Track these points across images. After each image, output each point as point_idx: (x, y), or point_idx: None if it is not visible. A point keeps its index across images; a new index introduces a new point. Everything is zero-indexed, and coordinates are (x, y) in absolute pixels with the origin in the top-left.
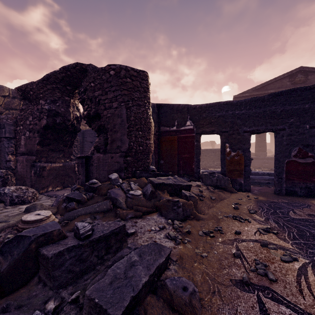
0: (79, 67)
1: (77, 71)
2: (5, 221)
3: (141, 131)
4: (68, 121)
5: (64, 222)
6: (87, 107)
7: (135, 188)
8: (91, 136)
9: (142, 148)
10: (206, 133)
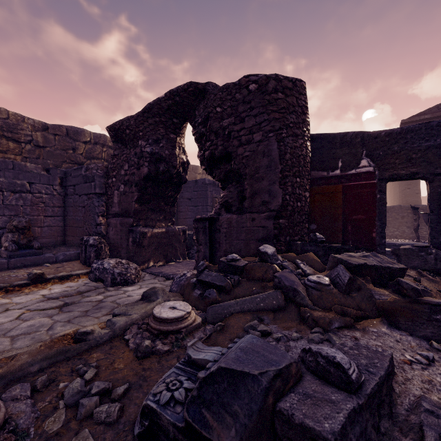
0: (193, 88)
1: (189, 94)
2: (125, 314)
3: (298, 176)
4: (173, 168)
5: (218, 325)
6: (210, 144)
7: (310, 271)
8: (189, 190)
9: (301, 204)
10: (401, 178)
